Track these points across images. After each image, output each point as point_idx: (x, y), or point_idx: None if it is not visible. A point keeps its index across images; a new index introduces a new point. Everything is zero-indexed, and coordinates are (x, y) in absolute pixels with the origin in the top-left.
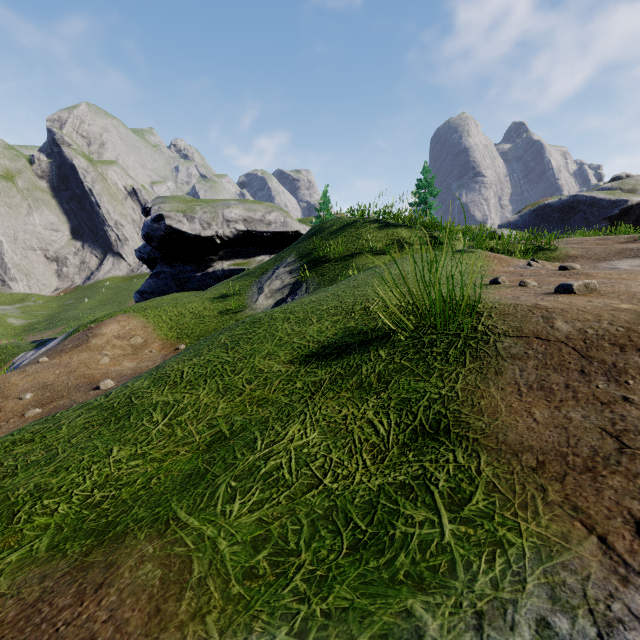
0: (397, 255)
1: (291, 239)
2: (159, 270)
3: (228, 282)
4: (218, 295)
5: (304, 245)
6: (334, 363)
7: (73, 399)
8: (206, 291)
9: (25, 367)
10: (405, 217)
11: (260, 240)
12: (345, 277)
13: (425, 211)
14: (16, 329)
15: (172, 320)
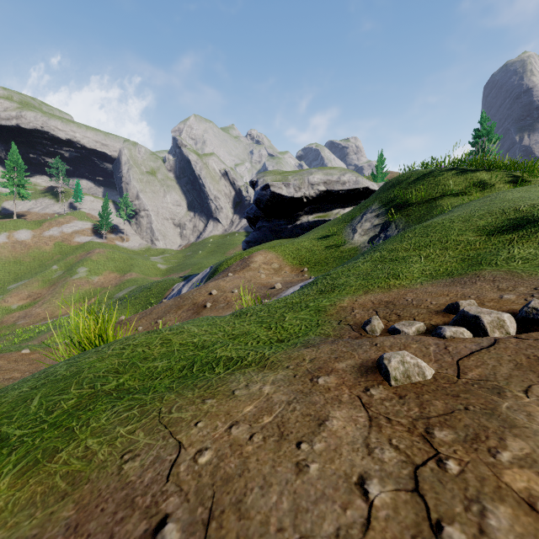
0: (479, 194)
1: (361, 194)
2: (261, 225)
3: (323, 228)
4: (320, 236)
5: (385, 195)
6: (514, 232)
7: (263, 293)
8: (308, 235)
9: (222, 278)
10: (483, 162)
11: (336, 197)
12: (433, 214)
13: (483, 158)
14: (162, 271)
15: (293, 253)
